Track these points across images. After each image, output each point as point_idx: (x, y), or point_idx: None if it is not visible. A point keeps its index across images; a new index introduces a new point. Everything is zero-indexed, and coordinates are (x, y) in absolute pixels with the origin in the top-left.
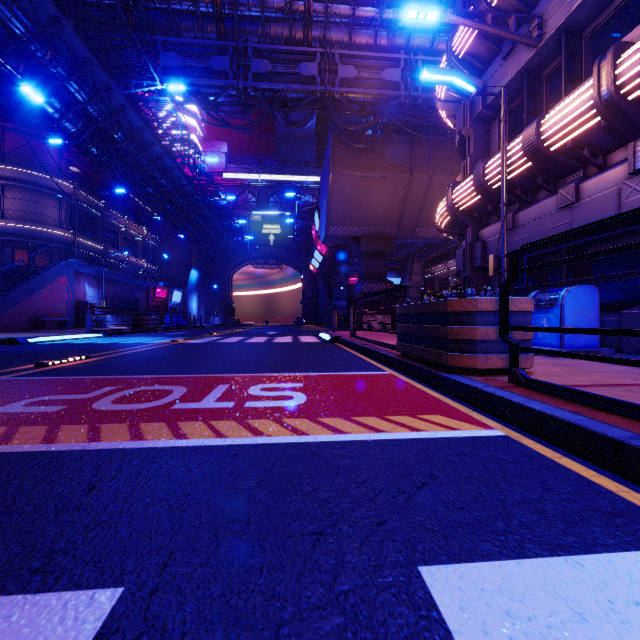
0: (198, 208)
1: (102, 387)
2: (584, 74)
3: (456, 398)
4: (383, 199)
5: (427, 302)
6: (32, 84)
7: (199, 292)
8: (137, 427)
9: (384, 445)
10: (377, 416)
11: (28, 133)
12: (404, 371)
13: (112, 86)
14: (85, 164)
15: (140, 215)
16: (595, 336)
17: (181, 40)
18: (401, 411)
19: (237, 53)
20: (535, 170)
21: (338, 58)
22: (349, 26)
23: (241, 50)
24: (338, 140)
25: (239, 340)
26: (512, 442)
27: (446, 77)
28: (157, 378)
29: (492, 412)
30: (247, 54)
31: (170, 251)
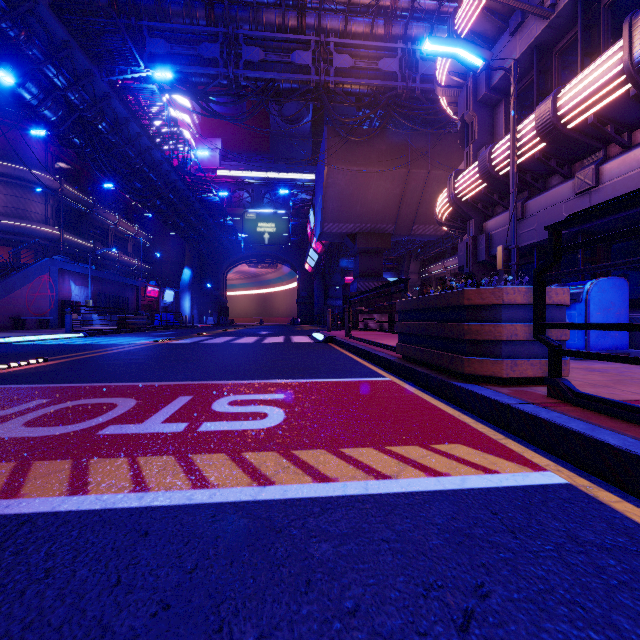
0: (190, 204)
1: (30, 400)
2: (603, 46)
3: (477, 416)
4: (380, 195)
5: (435, 294)
6: (6, 67)
7: (192, 291)
8: (25, 469)
9: (388, 507)
10: (376, 447)
11: (12, 125)
12: (406, 377)
13: (94, 72)
14: (73, 159)
15: (131, 212)
16: (624, 336)
17: (168, 26)
18: (408, 437)
19: (227, 40)
20: (548, 152)
21: (333, 47)
22: (344, 13)
23: (232, 37)
24: (333, 133)
25: (227, 340)
26: (584, 498)
27: (450, 48)
28: (108, 387)
29: (534, 440)
30: (238, 42)
31: (162, 249)
